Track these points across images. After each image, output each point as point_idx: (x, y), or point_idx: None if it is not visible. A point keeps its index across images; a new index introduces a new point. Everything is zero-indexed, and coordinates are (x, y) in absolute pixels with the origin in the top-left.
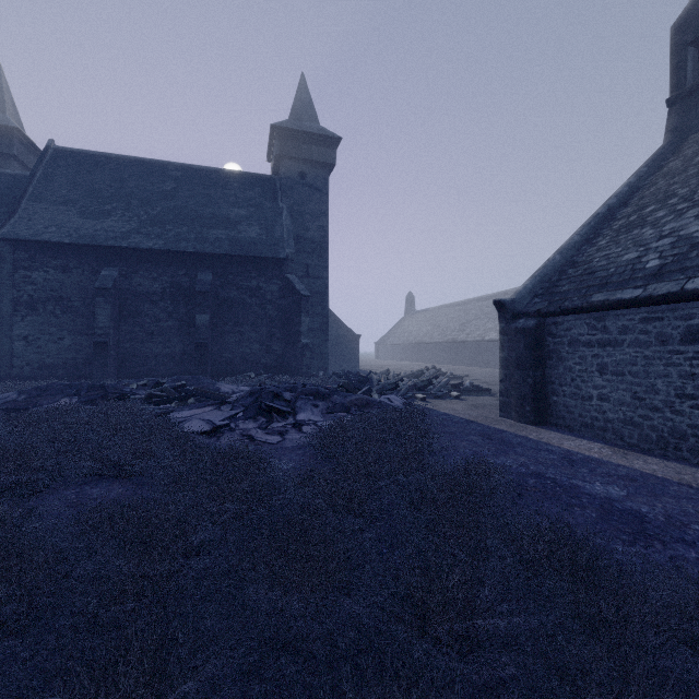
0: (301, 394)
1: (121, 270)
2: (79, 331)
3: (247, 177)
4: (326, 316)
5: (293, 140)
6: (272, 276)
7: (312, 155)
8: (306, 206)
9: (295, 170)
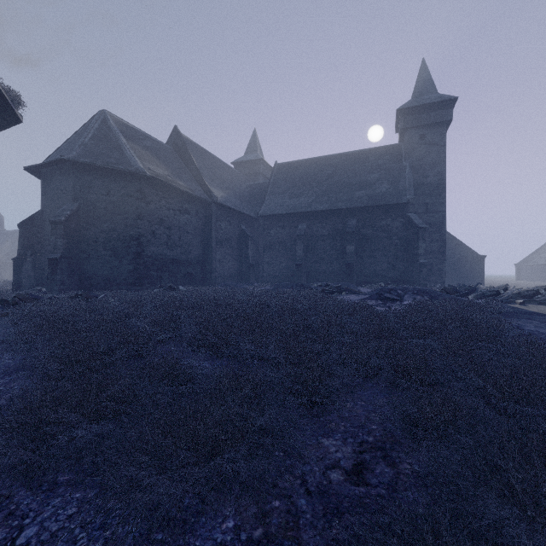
0: (407, 291)
1: (307, 224)
2: (289, 258)
3: (379, 150)
4: (443, 241)
5: (414, 114)
6: (396, 216)
7: (430, 120)
8: (425, 160)
9: (416, 135)
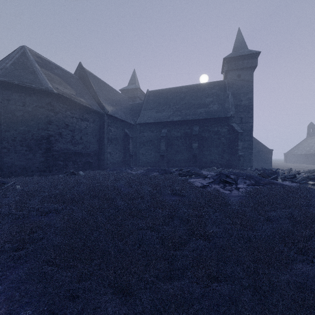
0: (238, 176)
1: (168, 129)
2: (156, 151)
3: (212, 84)
4: (251, 141)
5: (234, 61)
6: (224, 125)
7: (244, 65)
8: (240, 90)
9: (235, 75)
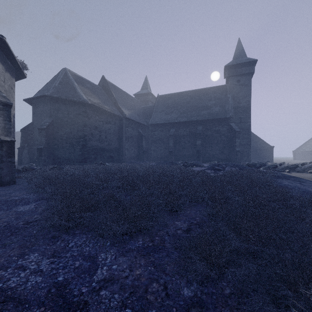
0: (227, 165)
1: (175, 129)
2: (165, 148)
3: (215, 88)
4: (249, 138)
5: (233, 68)
6: (224, 125)
7: (243, 72)
8: (240, 94)
9: (235, 80)
